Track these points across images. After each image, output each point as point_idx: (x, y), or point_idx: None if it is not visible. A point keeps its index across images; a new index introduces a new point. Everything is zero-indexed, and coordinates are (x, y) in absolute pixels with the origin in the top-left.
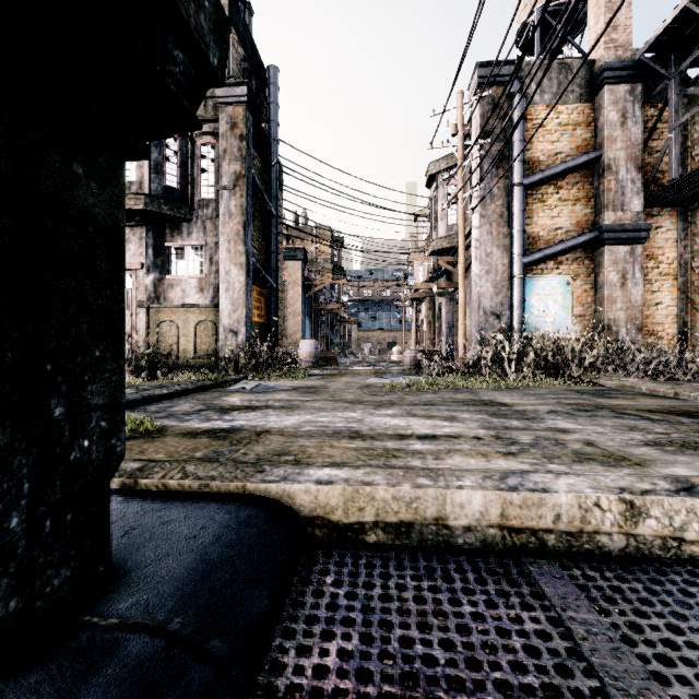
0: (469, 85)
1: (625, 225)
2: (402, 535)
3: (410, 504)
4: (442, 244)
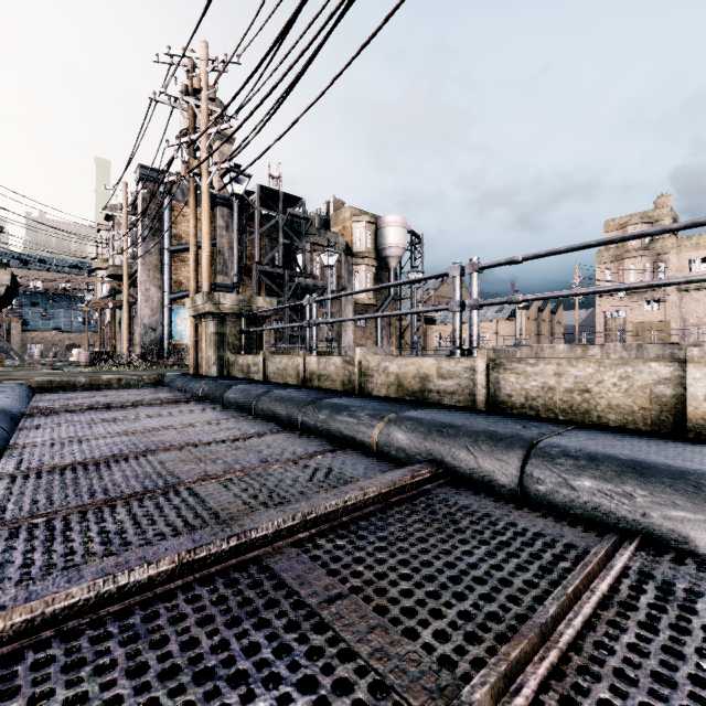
0: (135, 171)
1: (227, 285)
2: (64, 389)
3: (66, 382)
4: (119, 270)
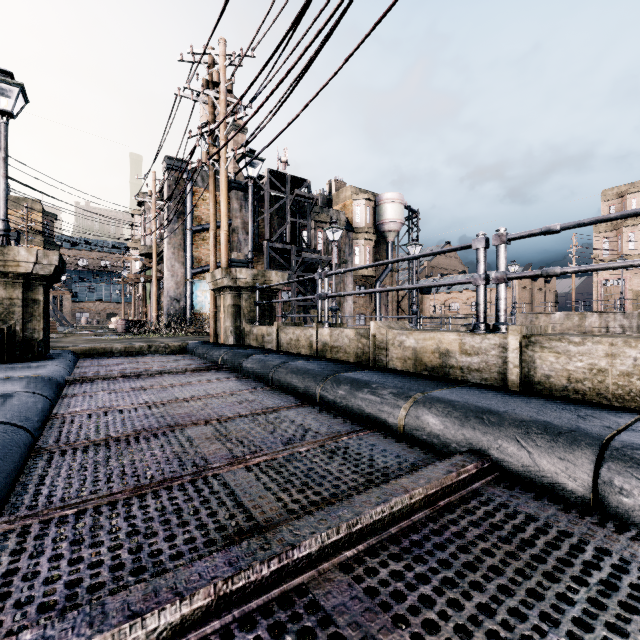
0: (163, 162)
1: (241, 260)
2: (103, 355)
3: (105, 349)
4: (149, 249)
